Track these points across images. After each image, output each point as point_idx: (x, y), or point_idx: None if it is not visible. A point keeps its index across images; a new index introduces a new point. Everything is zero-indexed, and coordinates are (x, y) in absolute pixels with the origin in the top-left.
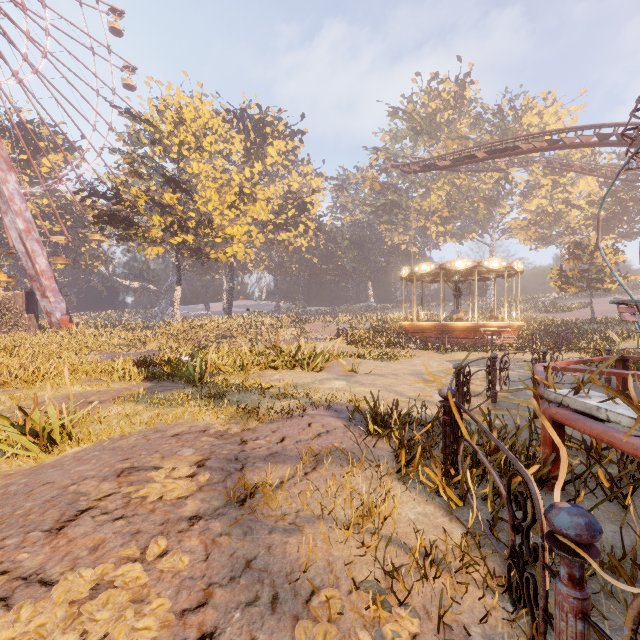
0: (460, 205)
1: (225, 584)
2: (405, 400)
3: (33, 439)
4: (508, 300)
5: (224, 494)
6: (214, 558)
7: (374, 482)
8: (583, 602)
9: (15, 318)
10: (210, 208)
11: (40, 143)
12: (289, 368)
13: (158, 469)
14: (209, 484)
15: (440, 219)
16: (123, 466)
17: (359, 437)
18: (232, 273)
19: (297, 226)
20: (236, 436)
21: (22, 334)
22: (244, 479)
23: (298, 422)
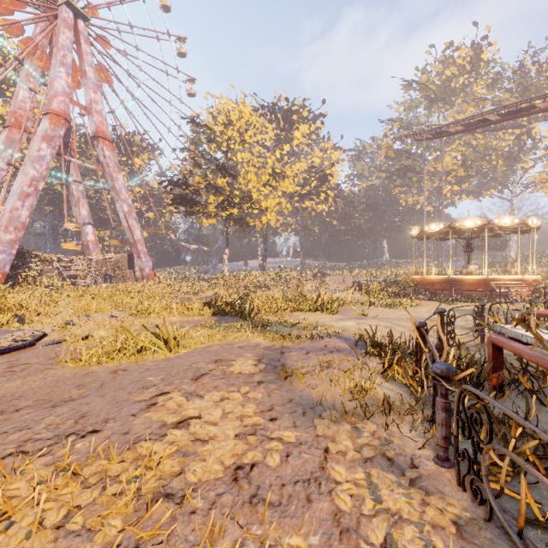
0: (477, 164)
1: (280, 405)
2: (403, 337)
3: (162, 344)
4: (532, 254)
5: (274, 375)
6: (273, 397)
7: (365, 377)
8: (445, 404)
9: (122, 273)
10: (250, 187)
11: (134, 148)
12: (312, 311)
13: (235, 361)
14: (265, 370)
15: (455, 179)
16: (216, 358)
17: (360, 355)
18: (266, 236)
19: (319, 195)
20: (277, 350)
21: (126, 284)
22: (285, 367)
23: (318, 344)
